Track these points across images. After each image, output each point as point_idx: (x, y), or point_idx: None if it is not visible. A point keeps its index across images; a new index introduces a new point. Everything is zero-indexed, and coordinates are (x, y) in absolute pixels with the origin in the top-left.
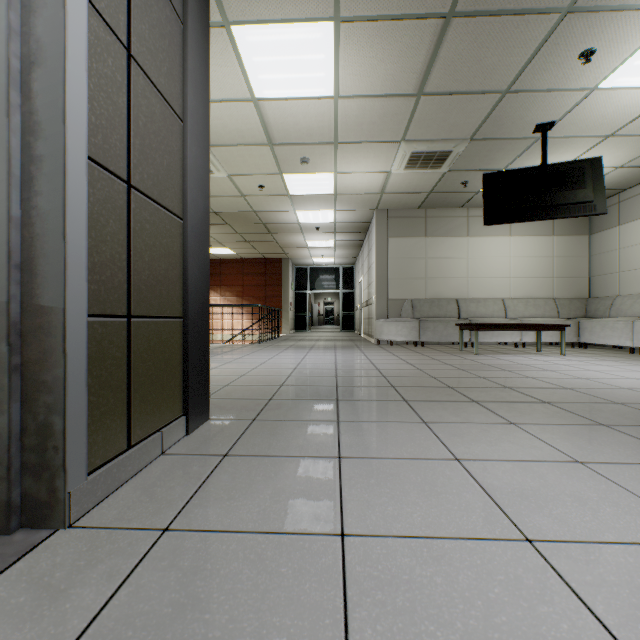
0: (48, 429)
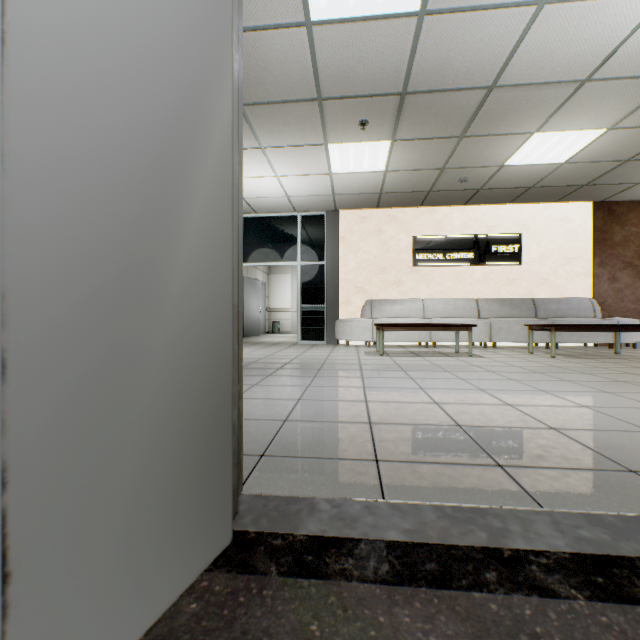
0: (238, 413)
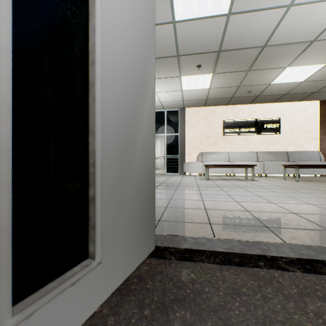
0: None
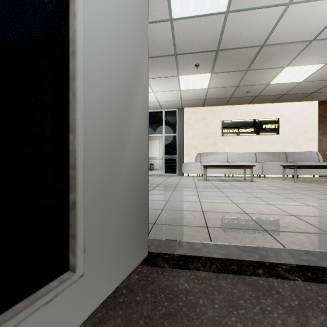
0: None
